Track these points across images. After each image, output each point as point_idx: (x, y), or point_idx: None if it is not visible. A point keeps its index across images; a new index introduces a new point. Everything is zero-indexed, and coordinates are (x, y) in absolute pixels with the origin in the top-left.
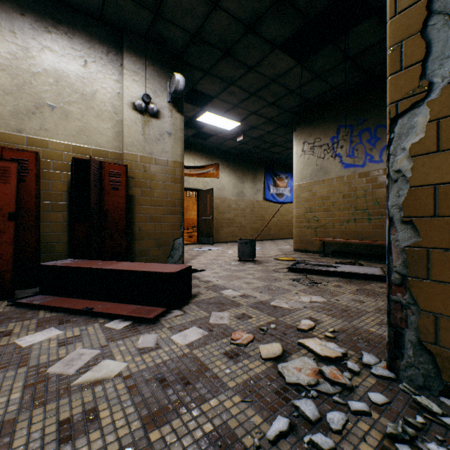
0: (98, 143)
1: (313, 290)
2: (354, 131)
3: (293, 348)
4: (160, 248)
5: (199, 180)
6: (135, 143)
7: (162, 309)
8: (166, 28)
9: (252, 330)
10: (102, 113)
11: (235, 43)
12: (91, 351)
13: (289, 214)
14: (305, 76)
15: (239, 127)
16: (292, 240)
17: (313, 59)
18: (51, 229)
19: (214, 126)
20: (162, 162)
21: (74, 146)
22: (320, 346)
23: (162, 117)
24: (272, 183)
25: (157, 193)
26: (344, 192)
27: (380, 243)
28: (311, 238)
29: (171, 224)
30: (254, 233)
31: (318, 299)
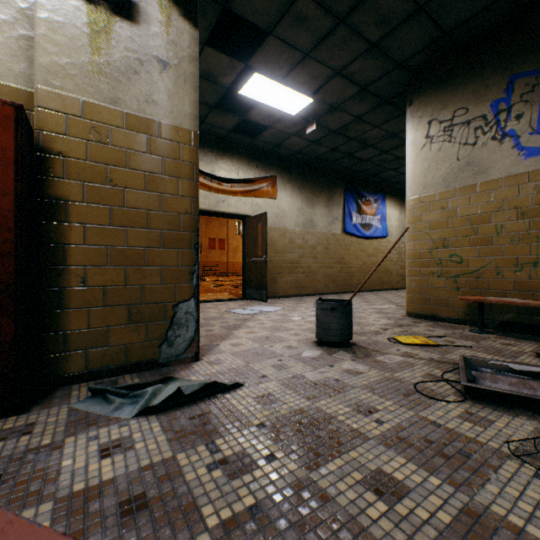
0: None
1: None
2: None
3: None
4: (140, 325)
5: (245, 201)
6: (69, 70)
7: None
8: None
9: None
10: None
11: None
12: None
13: (379, 255)
14: None
15: (310, 108)
16: (384, 292)
17: None
18: None
19: (268, 108)
20: (145, 124)
21: None
22: None
23: (145, 22)
24: (355, 208)
25: (130, 197)
26: (526, 205)
27: None
28: (445, 294)
29: (168, 269)
30: (328, 283)
31: None
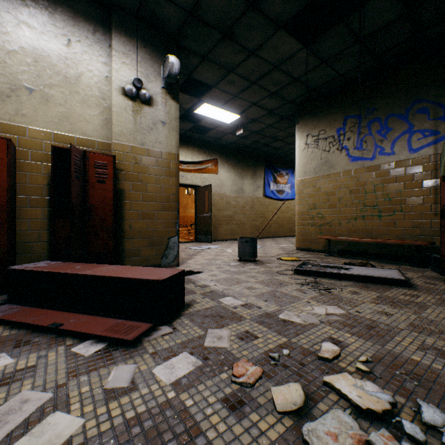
0: (84, 131)
1: (326, 298)
2: (363, 121)
3: (317, 390)
4: (153, 248)
5: (197, 176)
6: (125, 132)
7: (147, 324)
8: (159, 4)
9: (260, 358)
10: (88, 98)
11: (235, 23)
12: (39, 395)
13: (289, 211)
14: (310, 62)
15: (239, 120)
16: (292, 237)
17: (320, 41)
18: (29, 227)
19: (212, 119)
20: (155, 153)
21: (55, 134)
22: (356, 389)
23: (155, 105)
24: (272, 179)
25: (149, 188)
26: (352, 187)
27: (392, 242)
28: (315, 236)
29: (166, 221)
30: (253, 231)
31: (336, 311)
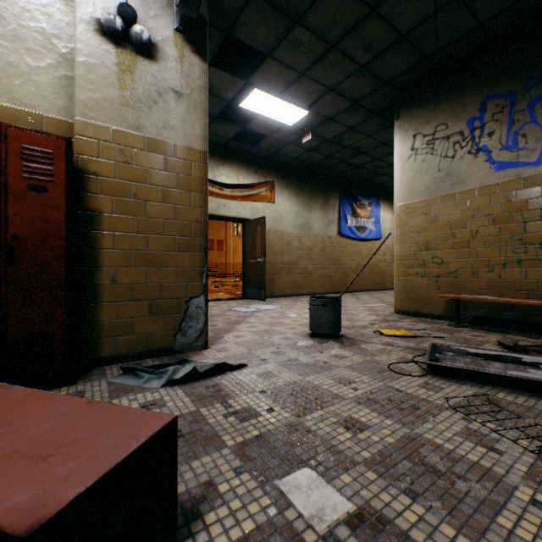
0: (16, 95)
1: None
2: (518, 101)
3: None
4: (158, 317)
5: (245, 205)
6: (102, 104)
7: None
8: None
9: None
10: (25, 33)
11: None
12: None
13: (373, 256)
14: None
15: (306, 120)
16: (378, 292)
17: None
18: None
19: (266, 119)
20: (163, 146)
21: None
22: None
23: (163, 59)
24: (350, 211)
25: (151, 208)
26: (497, 213)
27: None
28: (428, 292)
29: (182, 270)
30: (324, 283)
31: None
